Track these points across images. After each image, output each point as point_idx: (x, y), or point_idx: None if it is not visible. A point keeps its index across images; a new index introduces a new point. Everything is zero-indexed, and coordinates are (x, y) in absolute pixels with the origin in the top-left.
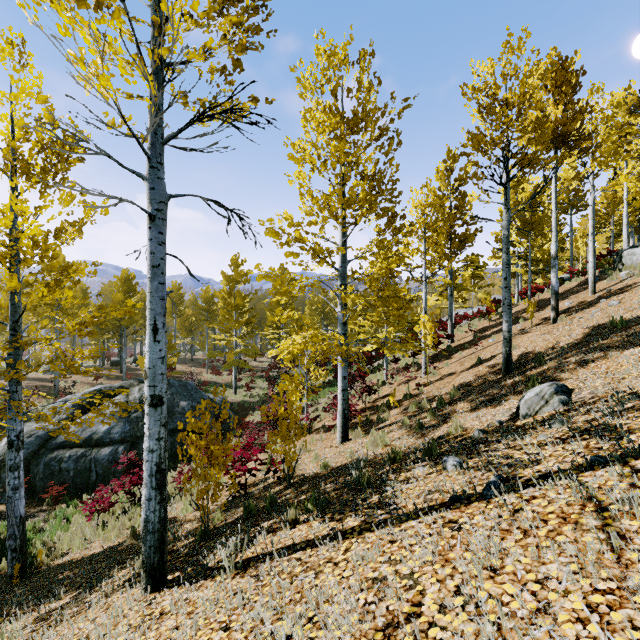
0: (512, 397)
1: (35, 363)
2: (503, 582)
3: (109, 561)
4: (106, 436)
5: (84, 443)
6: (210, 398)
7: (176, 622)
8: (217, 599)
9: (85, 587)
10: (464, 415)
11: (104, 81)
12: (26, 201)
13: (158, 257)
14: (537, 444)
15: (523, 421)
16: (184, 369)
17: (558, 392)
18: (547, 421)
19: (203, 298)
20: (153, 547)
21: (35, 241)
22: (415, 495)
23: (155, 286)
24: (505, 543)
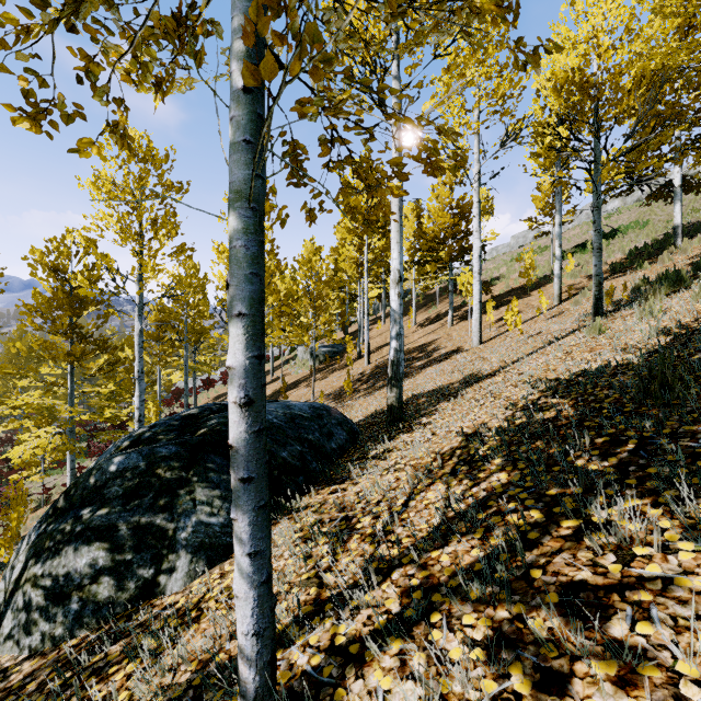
0: None
1: None
2: None
3: None
4: None
5: None
6: None
7: None
8: None
9: None
10: None
11: None
12: None
13: None
14: None
15: None
16: None
17: None
18: None
19: None
20: None
21: None
22: None
23: None
24: None
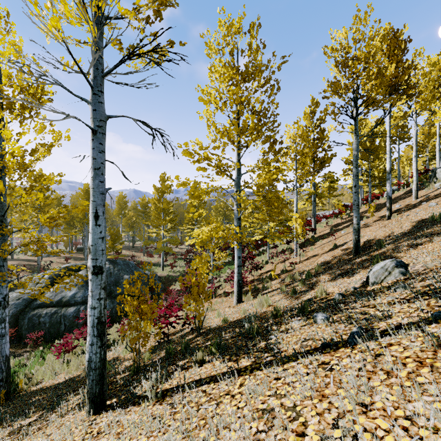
0: (361, 270)
1: (25, 249)
2: (375, 417)
3: (68, 389)
4: (72, 299)
5: (56, 304)
6: (145, 273)
7: (108, 440)
8: (140, 422)
9: (48, 408)
10: (326, 283)
11: (54, 22)
12: (11, 130)
13: (99, 162)
14: (386, 303)
15: (372, 287)
16: (128, 253)
17: (398, 266)
18: (391, 287)
19: (141, 204)
20: (95, 380)
21: (14, 156)
22: (293, 342)
23: (96, 183)
24: (372, 382)
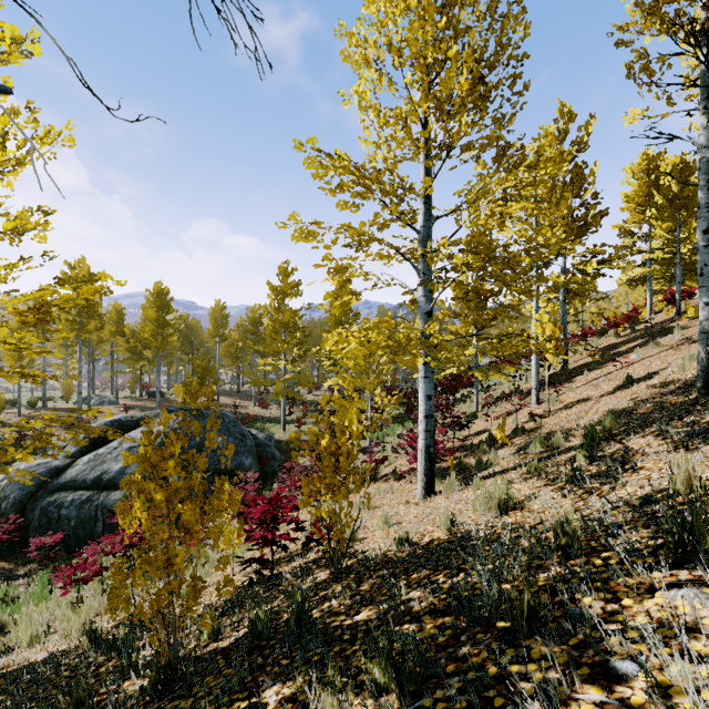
0: None
1: (66, 392)
2: None
3: (12, 703)
4: (119, 476)
5: (92, 484)
6: (252, 434)
7: None
8: None
9: None
10: (668, 457)
11: None
12: None
13: None
14: None
15: None
16: (228, 402)
17: None
18: None
19: (249, 318)
20: None
21: None
22: None
23: None
24: None
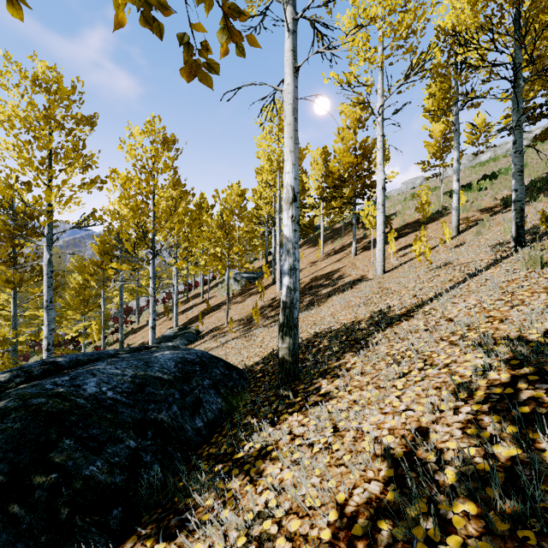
0: None
1: None
2: None
3: None
4: None
5: None
6: None
7: None
8: None
9: None
10: None
11: None
12: None
13: None
14: None
15: None
16: None
17: None
18: None
19: None
20: None
21: None
22: None
23: None
24: None
